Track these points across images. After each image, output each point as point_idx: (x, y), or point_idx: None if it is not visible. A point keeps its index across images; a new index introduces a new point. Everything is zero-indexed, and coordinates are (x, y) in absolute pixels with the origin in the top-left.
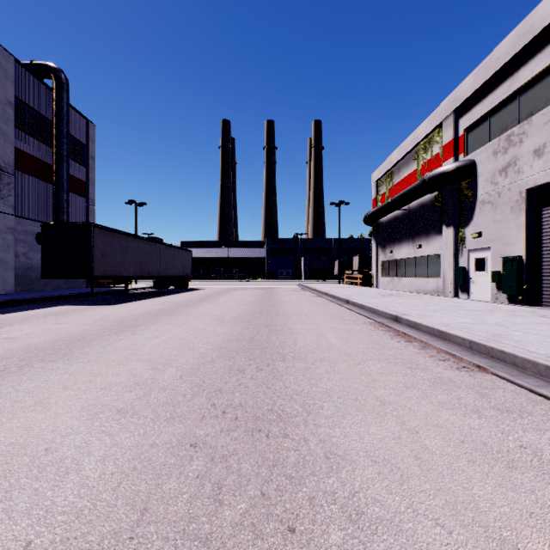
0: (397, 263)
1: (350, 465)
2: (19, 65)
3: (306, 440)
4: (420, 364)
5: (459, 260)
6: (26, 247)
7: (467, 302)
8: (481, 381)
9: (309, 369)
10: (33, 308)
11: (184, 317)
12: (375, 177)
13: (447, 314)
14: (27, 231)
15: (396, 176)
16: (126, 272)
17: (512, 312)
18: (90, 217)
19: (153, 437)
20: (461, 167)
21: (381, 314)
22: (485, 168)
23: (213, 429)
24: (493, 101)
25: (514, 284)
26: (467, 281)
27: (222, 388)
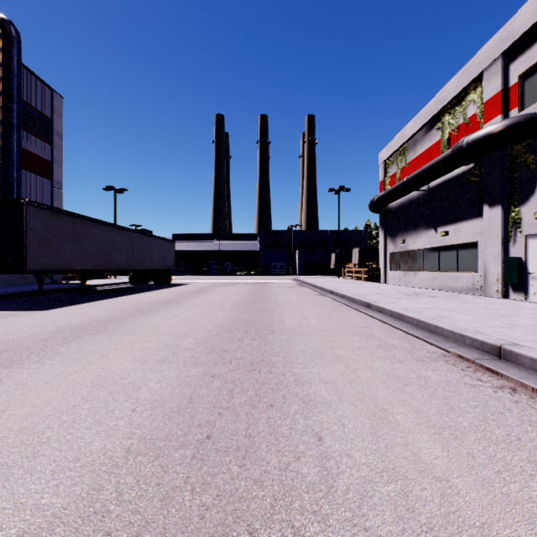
0: (412, 254)
1: None
2: None
3: None
4: None
5: (510, 249)
6: None
7: None
8: None
9: None
10: None
11: (116, 339)
12: (383, 156)
13: None
14: None
15: (411, 152)
16: (82, 265)
17: None
18: (56, 202)
19: None
20: (518, 123)
21: (450, 335)
22: None
23: None
24: None
25: None
26: (523, 277)
27: None
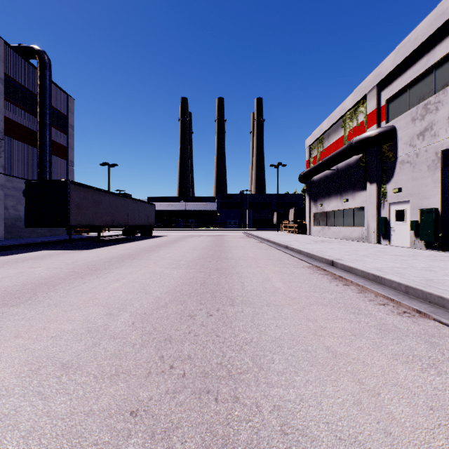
0: (327, 214)
1: (311, 444)
2: (8, 47)
3: (258, 406)
4: (362, 309)
5: (381, 212)
6: (14, 200)
7: (390, 248)
8: (426, 328)
9: (257, 315)
10: (16, 253)
11: (145, 261)
12: (308, 142)
13: (376, 258)
14: (15, 187)
15: (326, 141)
16: (99, 222)
17: (433, 257)
18: (70, 176)
19: (91, 402)
20: (383, 132)
21: (318, 258)
22: (404, 133)
23: (158, 389)
24: (412, 75)
25: (431, 232)
26: (388, 229)
27: (172, 336)
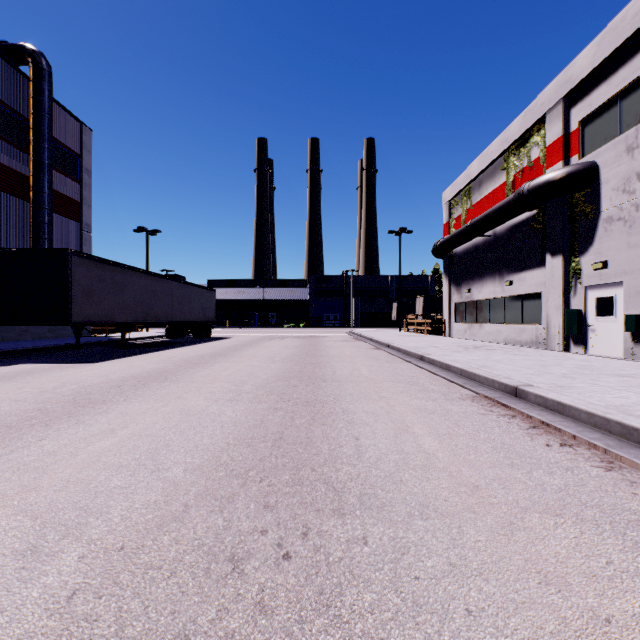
0: (477, 305)
1: None
2: None
3: None
4: None
5: (571, 301)
6: None
7: (597, 361)
8: None
9: (405, 556)
10: None
11: (182, 385)
12: (448, 196)
13: (593, 383)
14: None
15: (476, 193)
16: (122, 317)
17: None
18: (85, 247)
19: None
20: (576, 172)
21: (484, 381)
22: (613, 172)
23: None
24: (627, 77)
25: None
26: (583, 329)
27: None
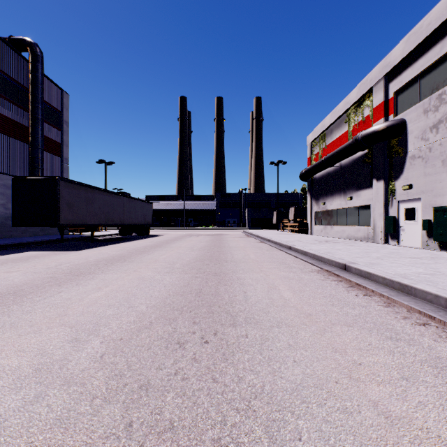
0: (329, 213)
1: None
2: None
3: None
4: (400, 332)
5: (389, 210)
6: (4, 198)
7: (403, 249)
8: None
9: (267, 342)
10: None
11: (136, 264)
12: (310, 139)
13: (393, 262)
14: (5, 185)
15: (329, 138)
16: (92, 221)
17: None
18: (64, 174)
19: None
20: (392, 125)
21: (327, 261)
22: (415, 126)
23: None
24: (424, 64)
25: (446, 232)
26: (397, 229)
27: (150, 380)
